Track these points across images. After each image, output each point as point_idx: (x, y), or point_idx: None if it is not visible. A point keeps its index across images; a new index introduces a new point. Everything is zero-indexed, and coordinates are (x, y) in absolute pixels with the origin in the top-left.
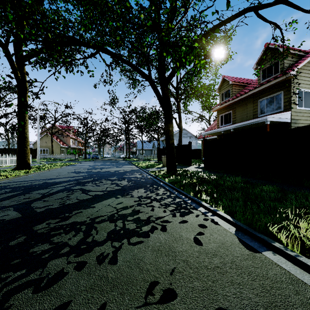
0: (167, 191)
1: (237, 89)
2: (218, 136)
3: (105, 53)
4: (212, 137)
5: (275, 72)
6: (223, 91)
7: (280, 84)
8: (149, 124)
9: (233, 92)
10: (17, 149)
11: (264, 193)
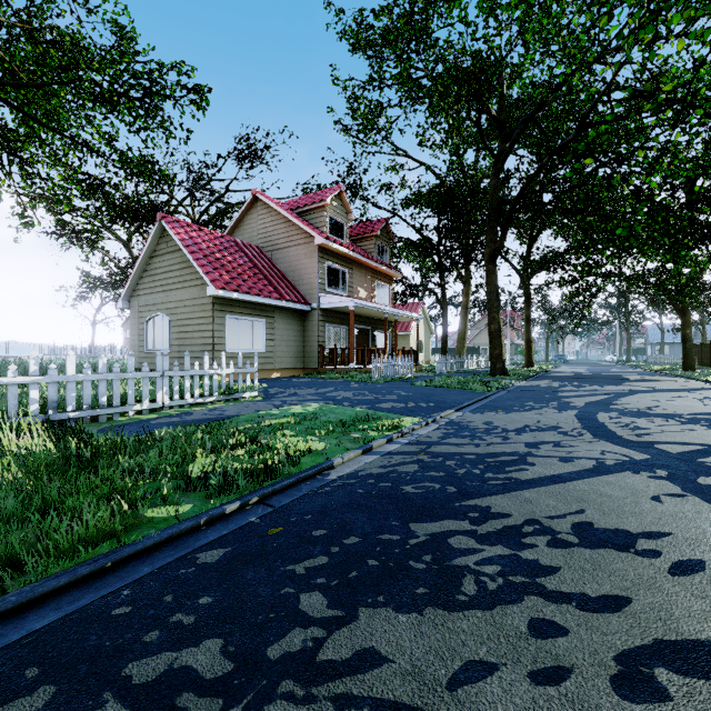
0: (669, 376)
1: None
2: None
3: None
4: None
5: None
6: None
7: None
8: None
9: None
10: (526, 351)
11: None
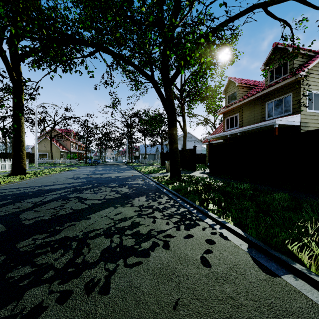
0: (170, 199)
1: (243, 91)
2: (224, 140)
3: (106, 52)
4: (217, 141)
5: (284, 73)
6: (229, 93)
7: (289, 86)
8: (153, 128)
9: (240, 94)
10: (12, 153)
11: (276, 203)
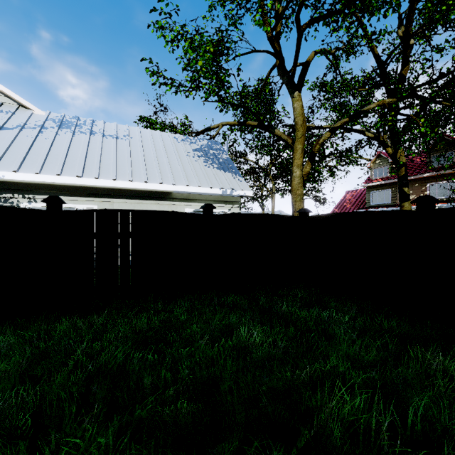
0: None
1: None
2: None
3: None
4: None
5: None
6: None
7: None
8: None
9: None
10: None
11: None
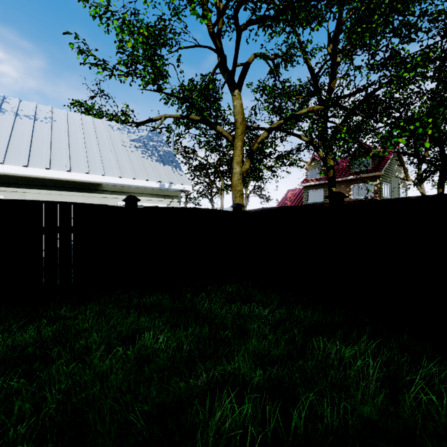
0: None
1: None
2: None
3: None
4: None
5: None
6: None
7: None
8: None
9: None
10: None
11: None
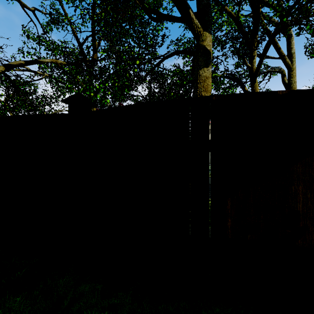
0: None
1: None
2: None
3: None
4: None
5: None
6: None
7: None
8: None
9: None
10: None
11: None
